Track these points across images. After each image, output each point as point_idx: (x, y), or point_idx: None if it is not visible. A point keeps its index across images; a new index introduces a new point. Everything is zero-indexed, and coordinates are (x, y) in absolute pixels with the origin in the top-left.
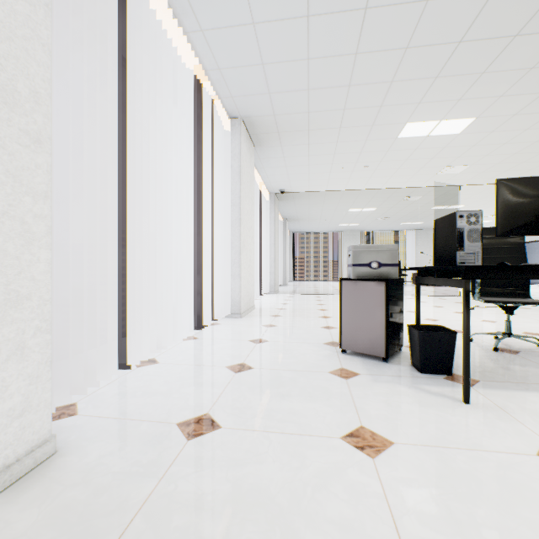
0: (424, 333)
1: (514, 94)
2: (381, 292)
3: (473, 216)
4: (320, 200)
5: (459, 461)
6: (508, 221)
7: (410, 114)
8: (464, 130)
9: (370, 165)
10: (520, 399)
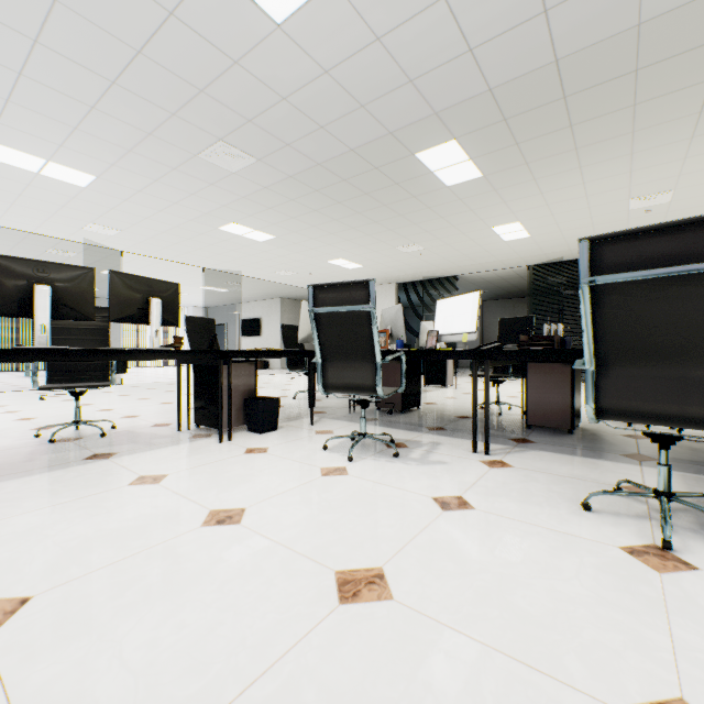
0: None
1: (128, 169)
2: None
3: None
4: None
5: None
6: None
7: None
8: (90, 185)
9: None
10: None
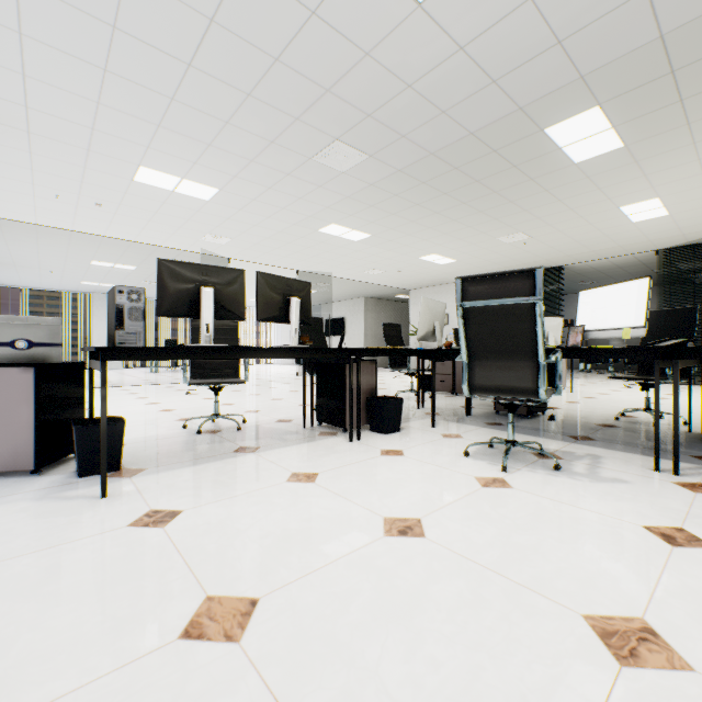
0: (82, 427)
1: (247, 179)
2: (30, 382)
3: (136, 293)
4: (30, 237)
5: (19, 566)
6: (168, 303)
7: (141, 156)
8: (213, 198)
9: (105, 205)
10: (171, 477)
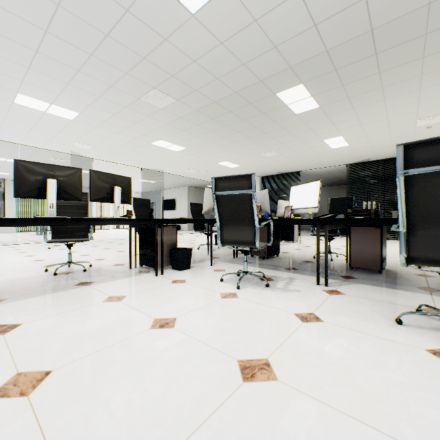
0: None
1: (98, 108)
2: None
3: None
4: None
5: None
6: (22, 188)
7: (18, 87)
8: (75, 119)
9: None
10: (23, 303)
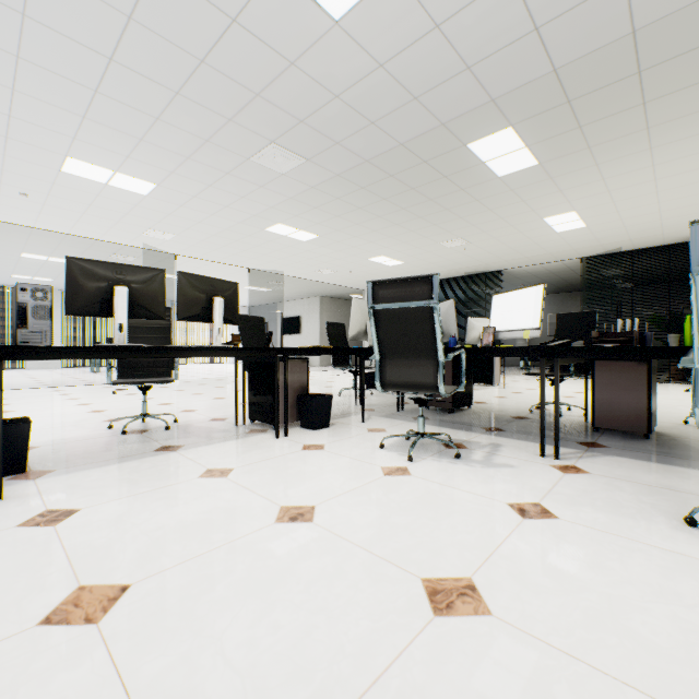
0: None
1: (185, 176)
2: None
3: (42, 291)
4: None
5: None
6: (77, 301)
7: (68, 146)
8: (151, 193)
9: (31, 195)
10: (79, 477)
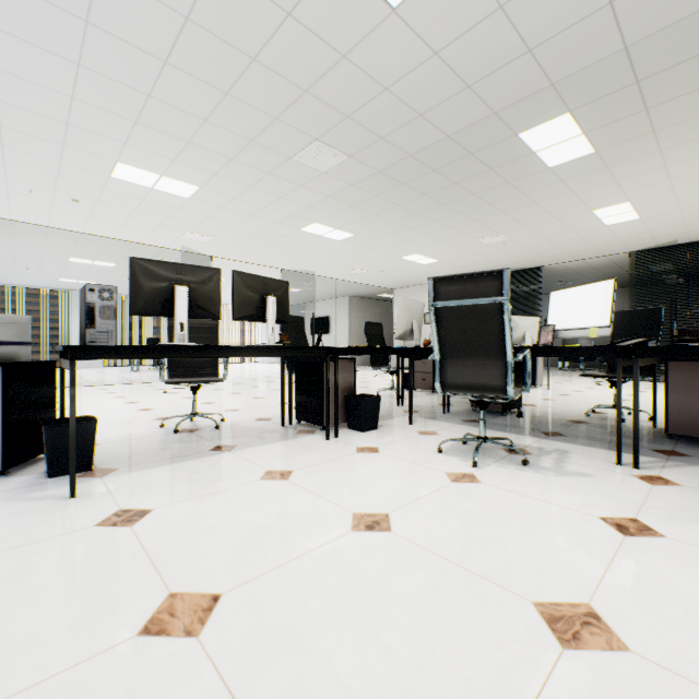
0: (52, 427)
1: (227, 178)
2: None
3: (108, 291)
4: (4, 233)
5: None
6: (141, 301)
7: (119, 152)
8: (193, 196)
9: (82, 201)
10: (144, 476)
